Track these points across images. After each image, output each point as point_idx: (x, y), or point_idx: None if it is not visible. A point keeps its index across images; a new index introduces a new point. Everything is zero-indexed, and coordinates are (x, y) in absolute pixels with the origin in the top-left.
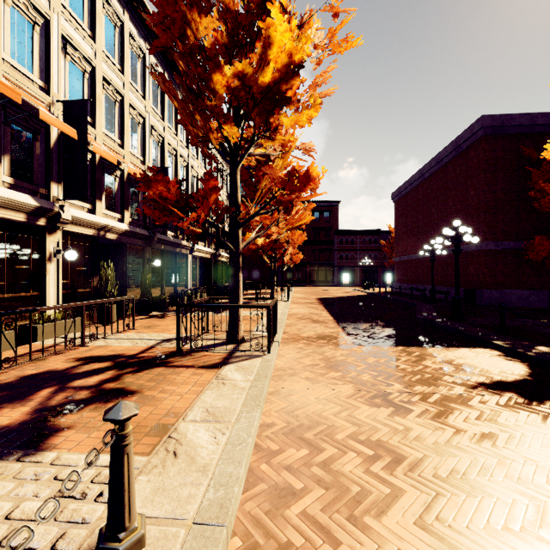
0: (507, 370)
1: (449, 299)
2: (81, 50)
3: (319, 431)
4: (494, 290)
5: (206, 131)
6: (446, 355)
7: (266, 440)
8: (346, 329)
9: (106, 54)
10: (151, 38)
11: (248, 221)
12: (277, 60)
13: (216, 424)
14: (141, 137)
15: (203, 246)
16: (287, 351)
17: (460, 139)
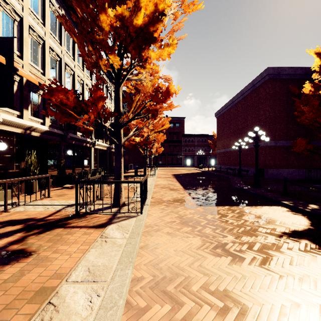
0: (296, 222)
1: (249, 174)
2: (11, 4)
3: (178, 283)
4: (274, 169)
5: (97, 58)
6: (256, 211)
7: (136, 296)
8: (191, 194)
9: (31, 11)
10: (65, 5)
11: (127, 123)
12: (146, 7)
13: (94, 284)
14: (58, 70)
15: (101, 142)
16: (154, 211)
17: (255, 81)
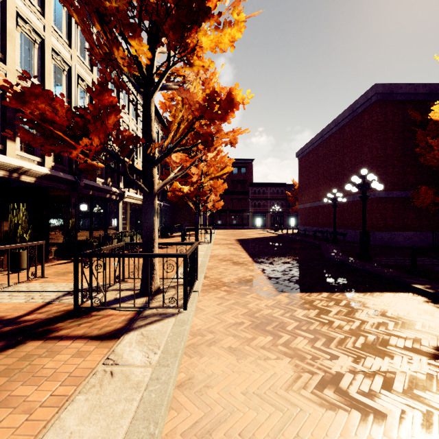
0: None
1: (346, 239)
2: None
3: None
4: (385, 231)
5: (110, 46)
6: (374, 303)
7: None
8: (266, 272)
9: None
10: None
11: (163, 158)
12: None
13: None
14: (66, 85)
15: (134, 193)
16: (207, 302)
17: (355, 105)
